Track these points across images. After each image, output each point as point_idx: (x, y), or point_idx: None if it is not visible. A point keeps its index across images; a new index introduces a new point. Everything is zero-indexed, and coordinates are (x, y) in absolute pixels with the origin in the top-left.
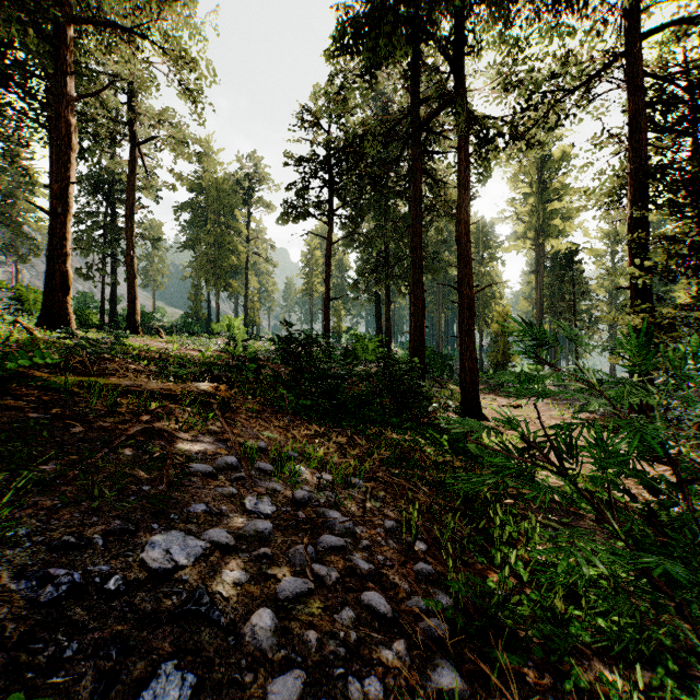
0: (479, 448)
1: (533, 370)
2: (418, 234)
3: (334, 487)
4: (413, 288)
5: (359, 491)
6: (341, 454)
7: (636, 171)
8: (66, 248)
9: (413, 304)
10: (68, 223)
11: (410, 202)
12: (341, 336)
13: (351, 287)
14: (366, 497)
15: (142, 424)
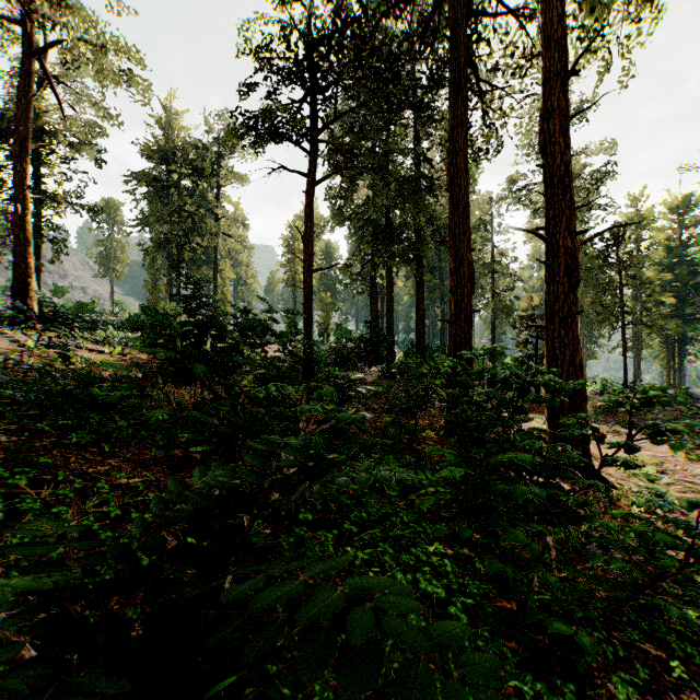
0: None
1: None
2: (462, 152)
3: None
4: (454, 244)
5: None
6: None
7: None
8: None
9: (454, 272)
10: None
11: (417, 162)
12: (329, 334)
13: (342, 268)
14: None
15: None
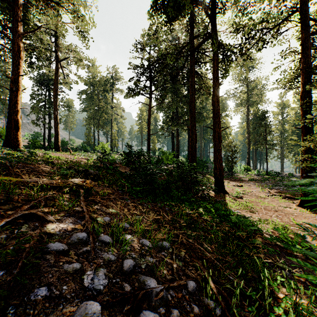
0: (238, 219)
1: (245, 168)
2: (193, 102)
3: (151, 255)
4: (191, 128)
5: (168, 252)
6: (156, 223)
7: (304, 68)
8: (17, 108)
9: (191, 136)
10: (19, 95)
11: (188, 89)
12: (155, 152)
13: (160, 129)
14: (173, 257)
15: (22, 211)
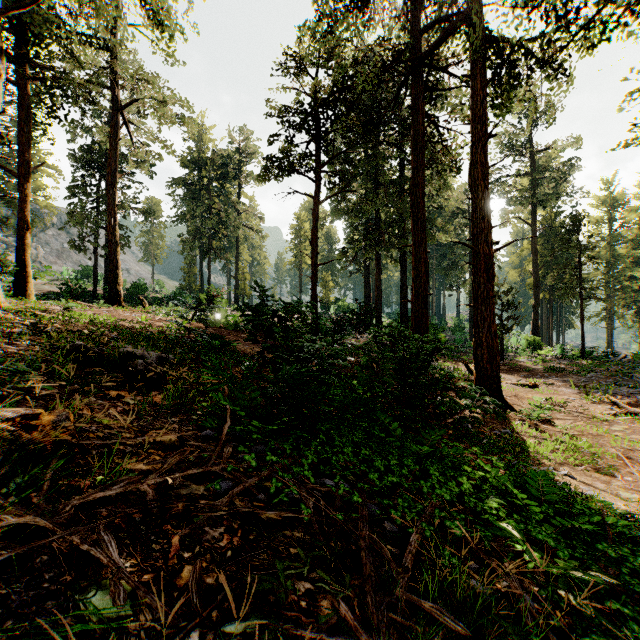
0: None
1: (530, 341)
2: (420, 185)
3: None
4: (415, 248)
5: None
6: None
7: None
8: None
9: (415, 267)
10: None
11: (401, 167)
12: (330, 306)
13: (340, 255)
14: None
15: None
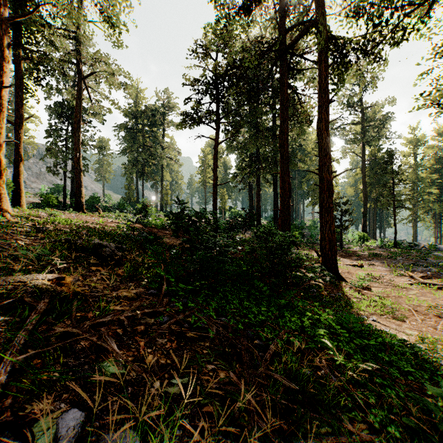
0: None
1: (361, 236)
2: (285, 133)
3: None
4: (281, 175)
5: None
6: (226, 417)
7: None
8: None
9: (281, 187)
10: (2, 120)
11: (274, 118)
12: (225, 212)
13: (232, 178)
14: None
15: None
